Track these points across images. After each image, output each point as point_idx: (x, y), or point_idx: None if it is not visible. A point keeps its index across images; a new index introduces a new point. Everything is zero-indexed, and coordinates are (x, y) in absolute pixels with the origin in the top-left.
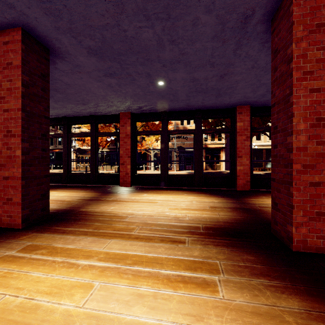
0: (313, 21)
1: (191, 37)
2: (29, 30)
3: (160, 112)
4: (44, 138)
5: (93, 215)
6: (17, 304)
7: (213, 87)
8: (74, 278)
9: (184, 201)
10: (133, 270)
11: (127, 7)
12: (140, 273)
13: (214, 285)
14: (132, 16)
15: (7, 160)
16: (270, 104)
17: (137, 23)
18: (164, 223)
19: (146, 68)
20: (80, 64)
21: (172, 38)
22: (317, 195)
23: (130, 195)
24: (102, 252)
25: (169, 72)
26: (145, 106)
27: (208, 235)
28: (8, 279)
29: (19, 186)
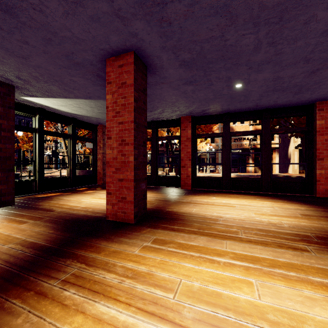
0: None
1: (296, 36)
2: (139, 52)
3: (221, 114)
4: (144, 145)
5: (183, 215)
6: (198, 288)
7: (296, 84)
8: (226, 273)
9: (264, 207)
10: (278, 272)
11: (239, 19)
12: (288, 277)
13: None
14: (241, 26)
15: (121, 165)
16: None
17: (242, 31)
18: (264, 229)
19: (229, 72)
20: (167, 76)
21: (273, 40)
22: None
23: (199, 197)
24: (228, 251)
25: (253, 73)
26: (209, 109)
27: None
28: (168, 266)
29: (132, 187)
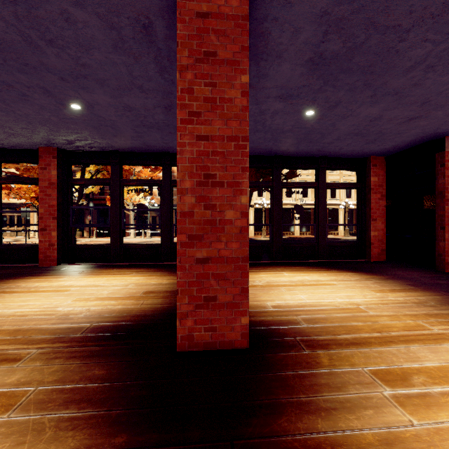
0: (200, 46)
1: (78, 40)
2: None
3: (109, 152)
4: None
5: None
6: None
7: (166, 122)
8: None
9: (116, 286)
10: None
11: None
12: None
13: None
14: None
15: None
16: (256, 153)
17: None
18: (29, 328)
19: (33, 78)
20: None
21: (46, 36)
22: (205, 274)
23: (38, 280)
24: None
25: (80, 91)
26: (78, 141)
27: (81, 341)
28: None
29: None
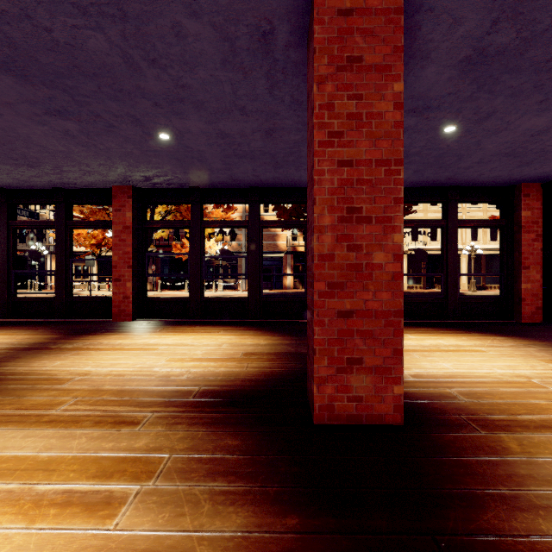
0: (342, 51)
1: (184, 57)
2: None
3: (188, 189)
4: None
5: (3, 379)
6: None
7: (262, 150)
8: None
9: (208, 345)
10: None
11: None
12: None
13: (118, 504)
14: (50, 3)
15: None
16: None
17: (66, 18)
18: (132, 388)
19: (125, 106)
20: None
21: (150, 55)
22: (349, 331)
23: (118, 336)
24: None
25: (173, 117)
26: (156, 177)
27: (196, 406)
28: None
29: None
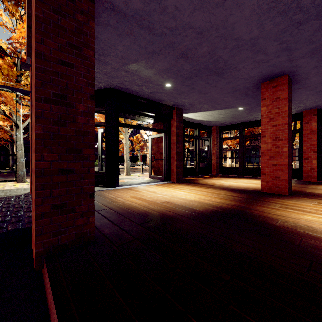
0: None
1: None
2: (291, 74)
3: None
4: (291, 140)
5: None
6: None
7: None
8: None
9: None
10: None
11: None
12: None
13: None
14: None
15: (275, 154)
16: None
17: None
18: None
19: None
20: (308, 83)
21: None
22: None
23: None
24: None
25: None
26: None
27: None
28: None
29: (286, 169)
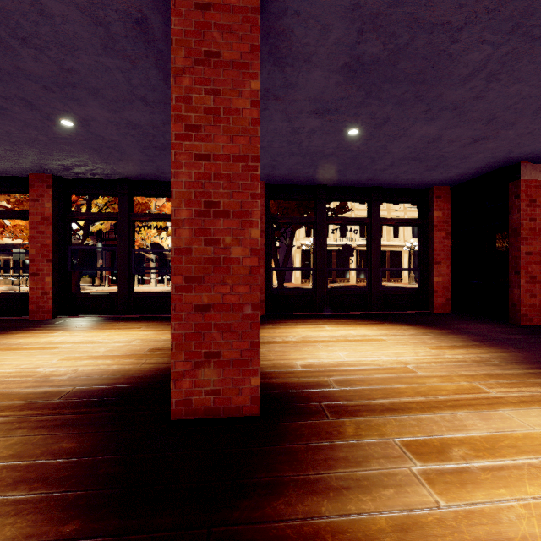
0: (200, 45)
1: (58, 39)
2: None
3: (116, 181)
4: None
5: None
6: None
7: None
8: None
9: (117, 342)
10: None
11: None
12: None
13: None
14: None
15: None
16: (295, 182)
17: None
18: None
19: (10, 87)
20: None
21: (18, 33)
22: (206, 325)
23: (23, 335)
24: None
25: (70, 103)
26: (76, 166)
27: (55, 407)
28: None
29: None
